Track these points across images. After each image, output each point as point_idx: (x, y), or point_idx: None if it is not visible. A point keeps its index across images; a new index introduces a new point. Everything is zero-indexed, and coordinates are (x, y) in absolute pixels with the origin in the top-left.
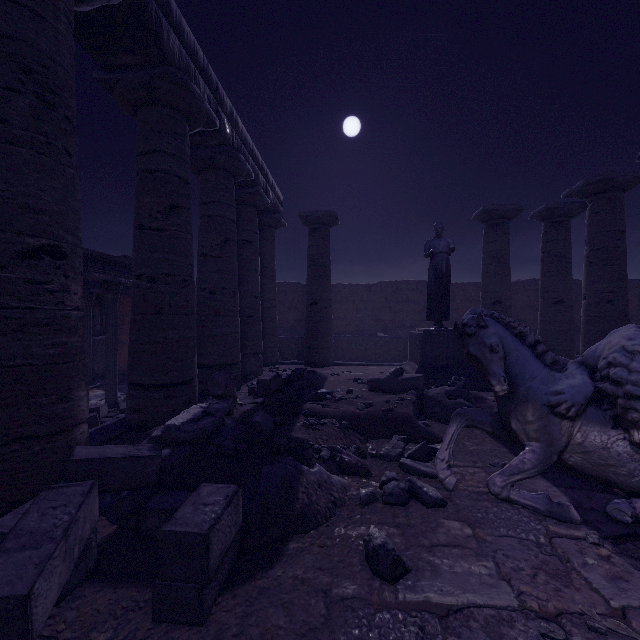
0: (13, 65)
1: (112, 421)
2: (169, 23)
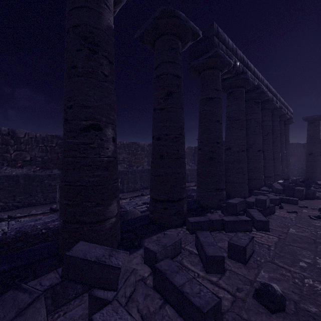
0: (256, 122)
1: None
2: (269, 92)
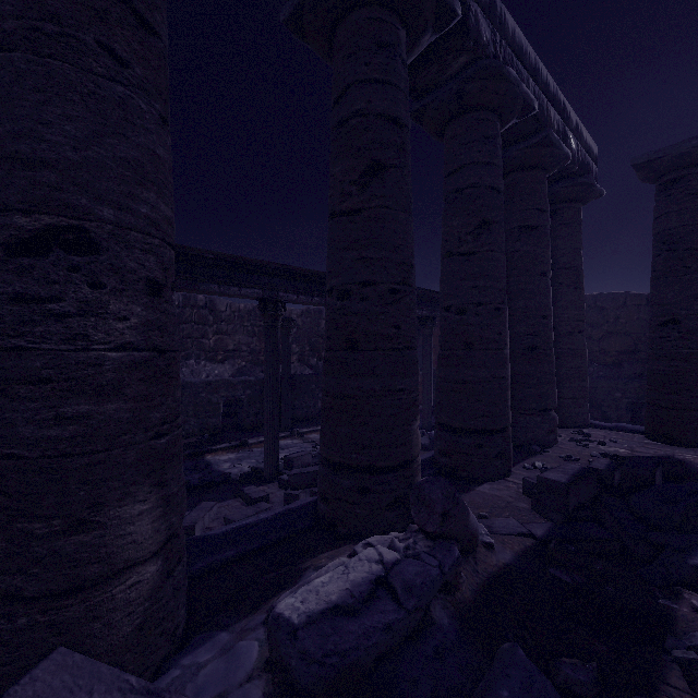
0: None
1: (304, 501)
2: None
